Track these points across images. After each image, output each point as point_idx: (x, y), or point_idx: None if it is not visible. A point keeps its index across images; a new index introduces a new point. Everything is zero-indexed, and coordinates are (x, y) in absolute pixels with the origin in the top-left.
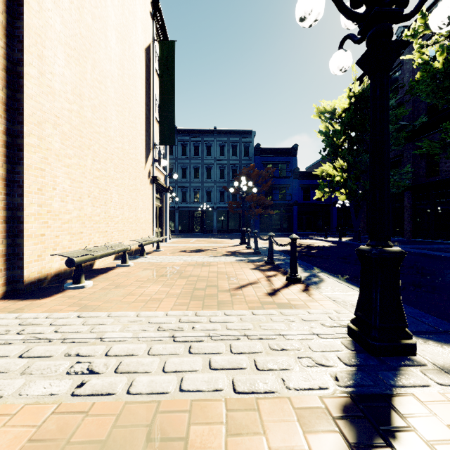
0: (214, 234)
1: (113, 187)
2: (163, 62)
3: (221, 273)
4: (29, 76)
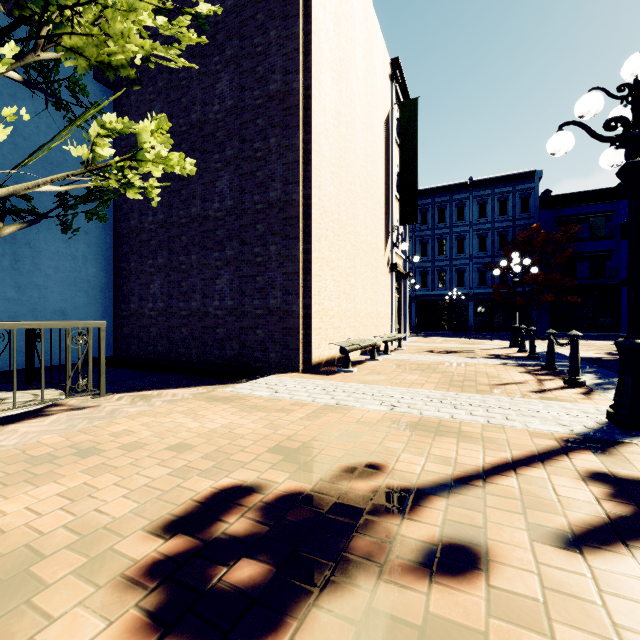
0: (470, 333)
1: (359, 282)
2: (403, 127)
3: (480, 373)
4: (314, 205)
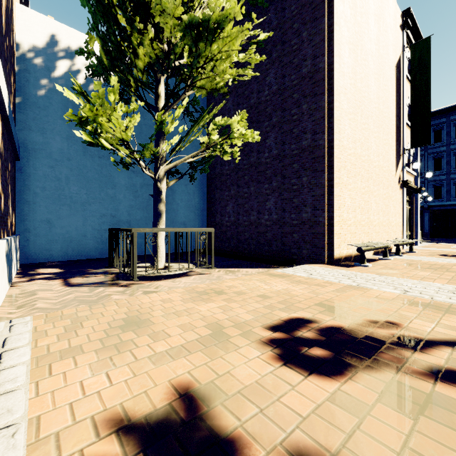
0: None
1: (372, 198)
2: (415, 64)
3: None
4: (335, 146)
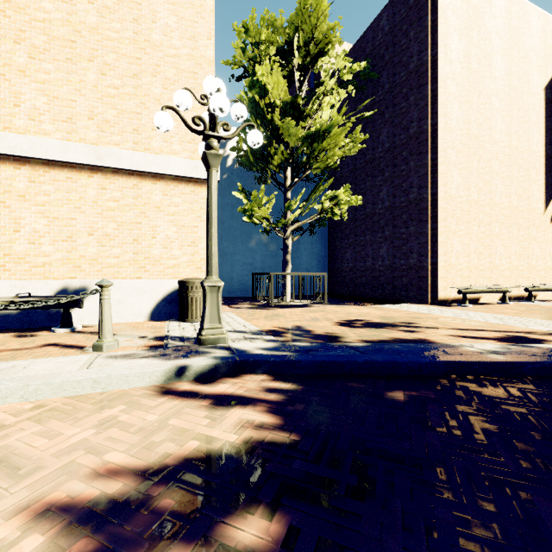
0: None
1: (498, 242)
2: None
3: None
4: (439, 198)
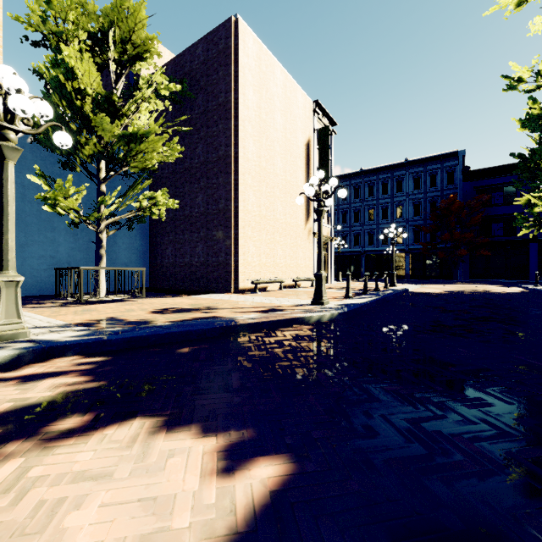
0: (401, 280)
1: (278, 246)
2: (321, 144)
3: None
4: (240, 210)
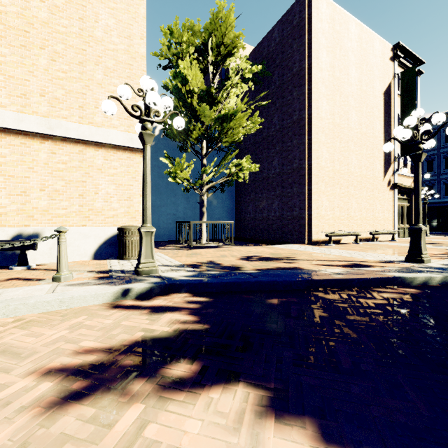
0: None
1: (353, 200)
2: (403, 88)
3: None
4: (313, 167)
